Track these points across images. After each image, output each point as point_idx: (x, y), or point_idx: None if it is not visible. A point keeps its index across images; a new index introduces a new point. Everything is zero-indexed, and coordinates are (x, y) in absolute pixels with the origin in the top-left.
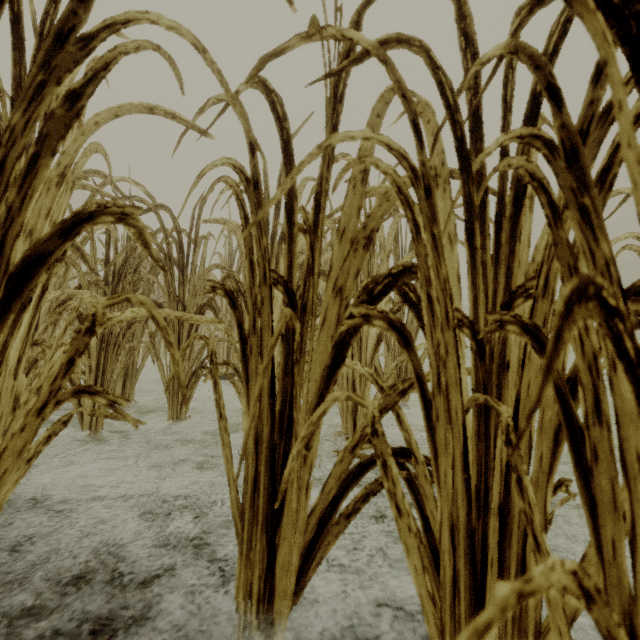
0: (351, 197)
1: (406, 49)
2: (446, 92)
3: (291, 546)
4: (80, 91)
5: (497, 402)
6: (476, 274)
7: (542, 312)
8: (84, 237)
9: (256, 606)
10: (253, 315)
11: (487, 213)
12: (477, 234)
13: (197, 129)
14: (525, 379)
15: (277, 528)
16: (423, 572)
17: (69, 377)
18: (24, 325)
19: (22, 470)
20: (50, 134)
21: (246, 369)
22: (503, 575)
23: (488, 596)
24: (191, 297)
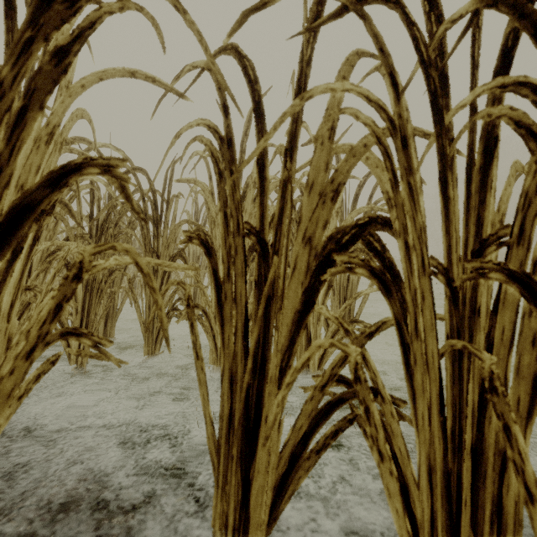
0: (319, 153)
1: (383, 4)
2: (420, 47)
3: (264, 479)
4: (67, 48)
5: (478, 348)
6: (450, 223)
7: (517, 259)
8: (71, 196)
9: (232, 535)
10: (227, 263)
11: (455, 165)
12: (450, 184)
13: (175, 92)
14: (499, 324)
15: (251, 462)
16: (404, 515)
17: (56, 322)
18: (16, 272)
19: (14, 407)
20: (38, 88)
21: (221, 313)
22: (477, 515)
23: (463, 535)
24: (164, 248)
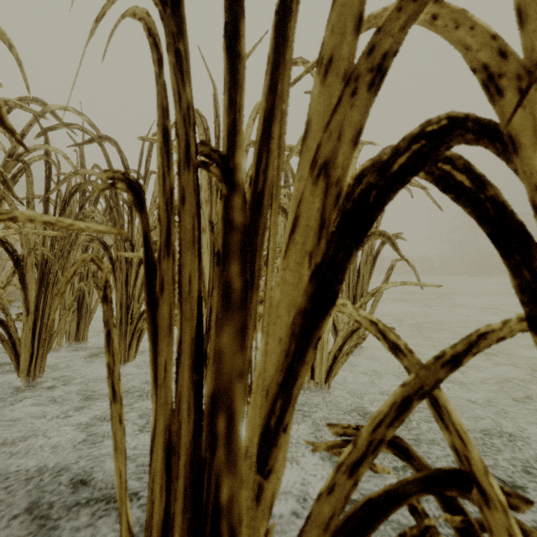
0: (343, 0)
1: None
2: None
3: None
4: None
5: None
6: None
7: None
8: (19, 168)
9: None
10: (167, 219)
11: None
12: None
13: None
14: None
15: None
16: None
17: None
18: None
19: None
20: None
21: (154, 314)
22: None
23: None
24: (139, 235)
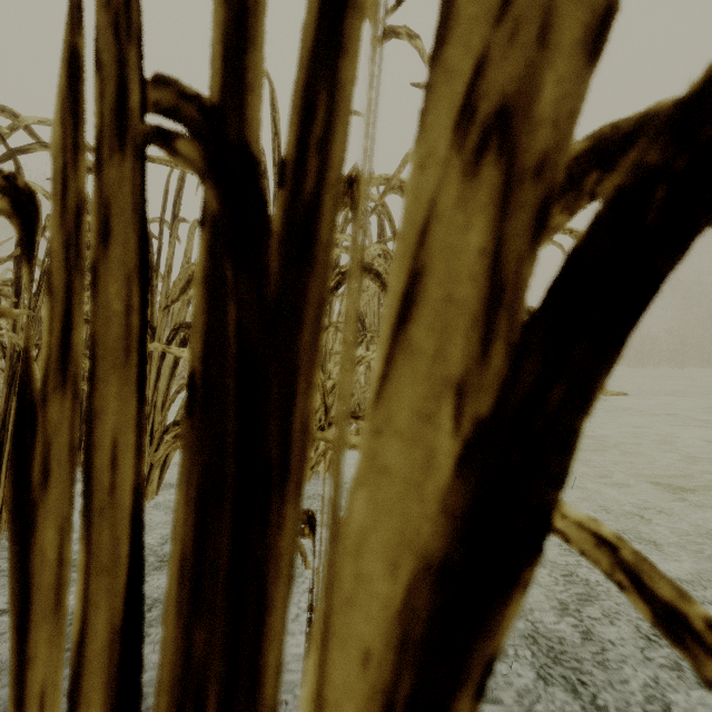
0: None
1: None
2: None
3: None
4: None
5: None
6: None
7: None
8: None
9: None
10: (69, 281)
11: None
12: None
13: None
14: None
15: None
16: None
17: None
18: None
19: None
20: None
21: (26, 539)
22: None
23: None
24: (162, 314)
